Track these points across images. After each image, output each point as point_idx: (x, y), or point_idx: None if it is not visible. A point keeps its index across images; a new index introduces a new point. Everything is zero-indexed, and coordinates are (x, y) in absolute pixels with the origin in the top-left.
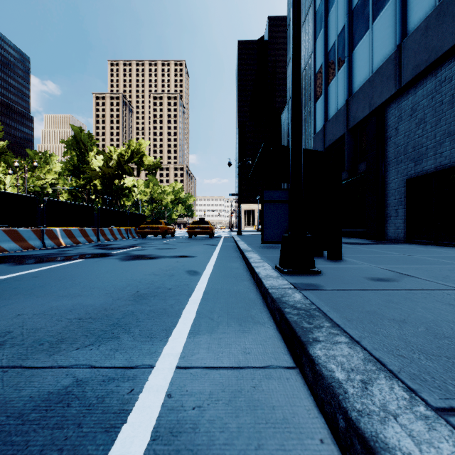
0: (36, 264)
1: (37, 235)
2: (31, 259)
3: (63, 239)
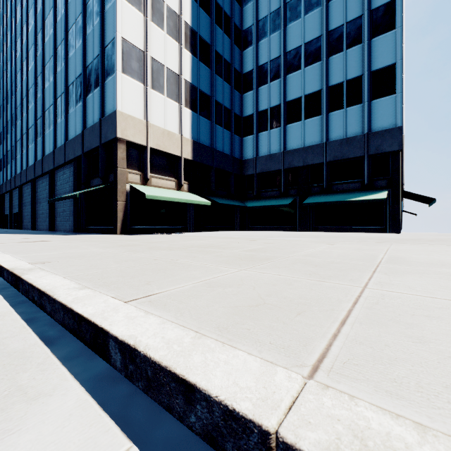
0: None
1: None
2: None
3: None
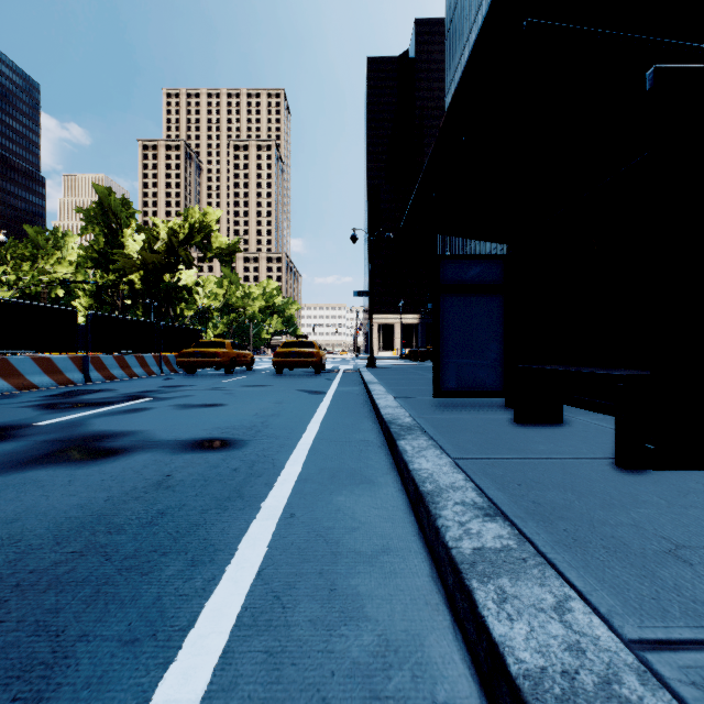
0: None
1: None
2: None
3: None
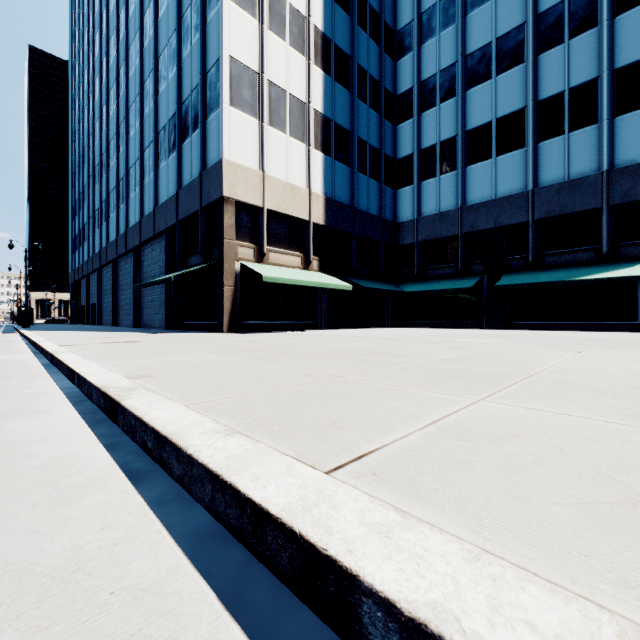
0: None
1: None
2: None
3: None
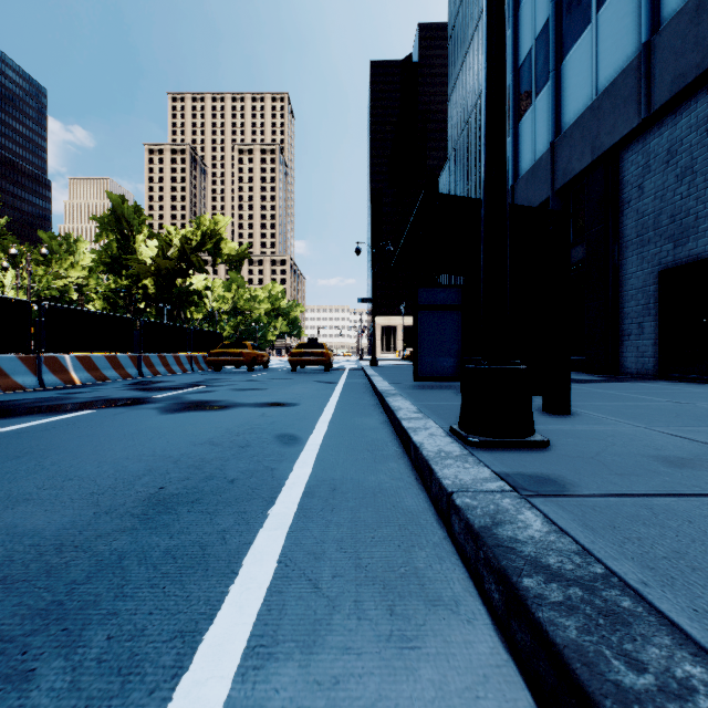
0: (1, 419)
1: (28, 366)
2: (1, 409)
3: (77, 374)
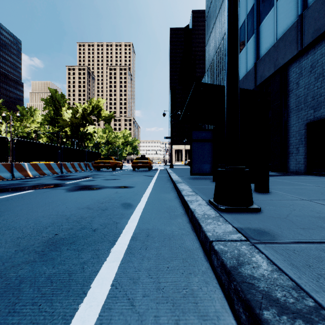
0: None
1: (7, 168)
2: None
3: (31, 172)
